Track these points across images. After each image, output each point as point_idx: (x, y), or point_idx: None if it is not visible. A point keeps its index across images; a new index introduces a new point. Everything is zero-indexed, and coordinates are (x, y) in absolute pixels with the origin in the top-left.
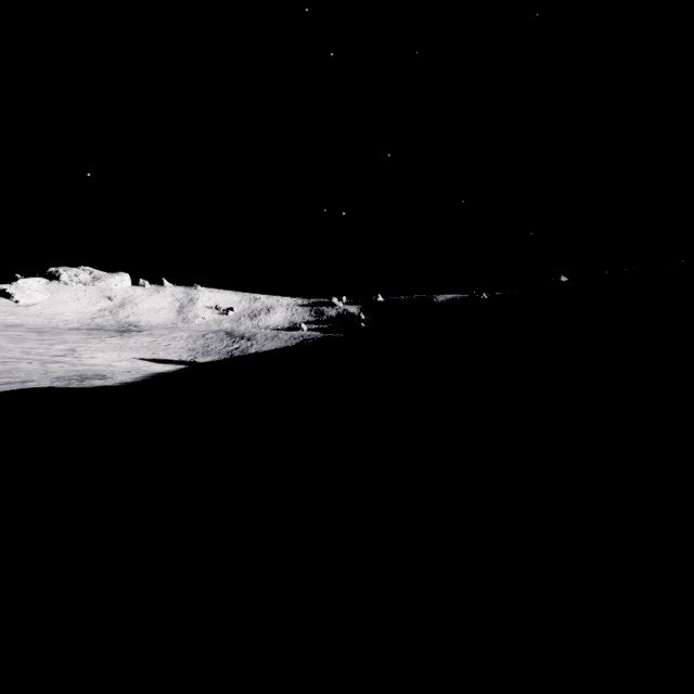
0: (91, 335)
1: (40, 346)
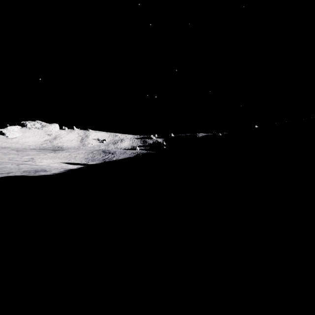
0: (41, 152)
1: (17, 157)
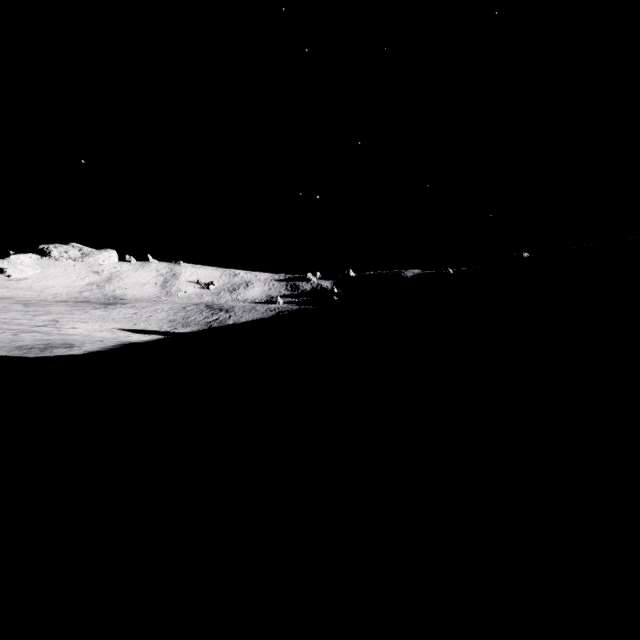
0: (76, 307)
1: (23, 317)
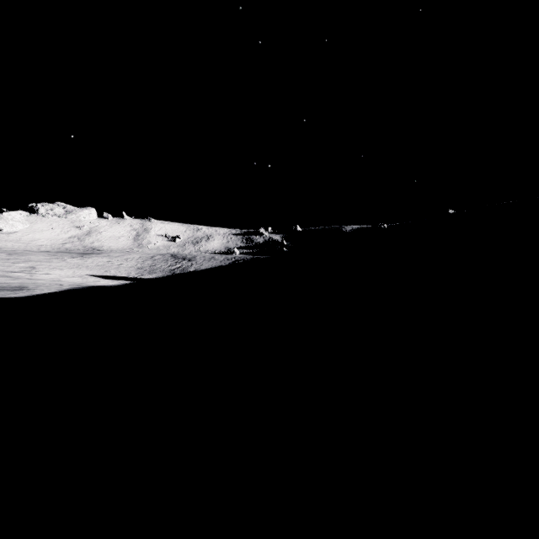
0: (55, 256)
1: (2, 264)
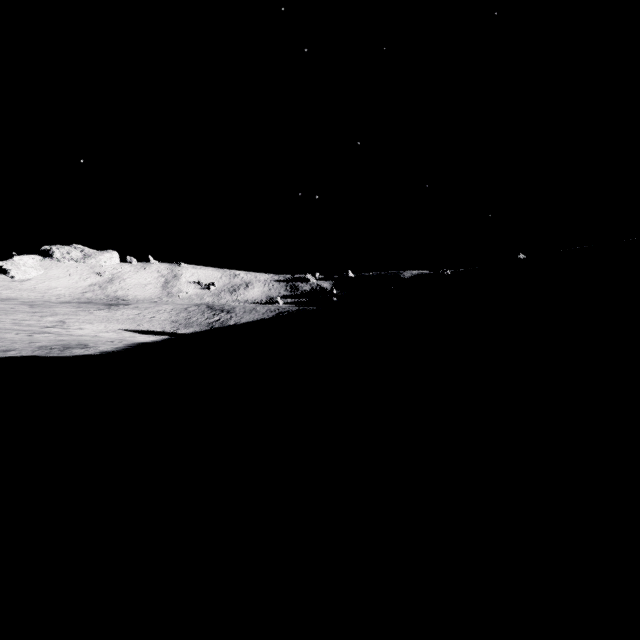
0: (81, 308)
1: (31, 318)
